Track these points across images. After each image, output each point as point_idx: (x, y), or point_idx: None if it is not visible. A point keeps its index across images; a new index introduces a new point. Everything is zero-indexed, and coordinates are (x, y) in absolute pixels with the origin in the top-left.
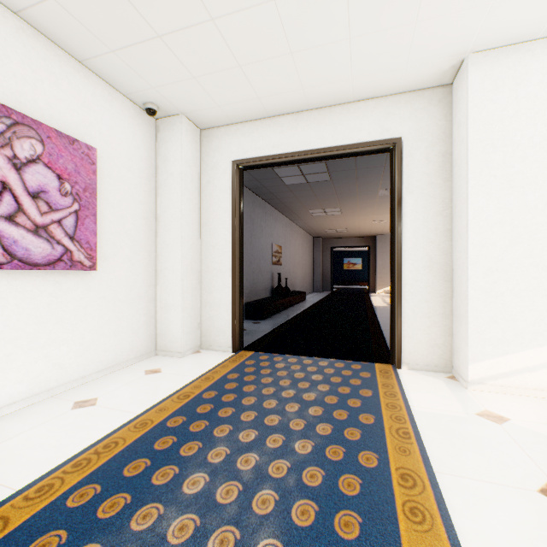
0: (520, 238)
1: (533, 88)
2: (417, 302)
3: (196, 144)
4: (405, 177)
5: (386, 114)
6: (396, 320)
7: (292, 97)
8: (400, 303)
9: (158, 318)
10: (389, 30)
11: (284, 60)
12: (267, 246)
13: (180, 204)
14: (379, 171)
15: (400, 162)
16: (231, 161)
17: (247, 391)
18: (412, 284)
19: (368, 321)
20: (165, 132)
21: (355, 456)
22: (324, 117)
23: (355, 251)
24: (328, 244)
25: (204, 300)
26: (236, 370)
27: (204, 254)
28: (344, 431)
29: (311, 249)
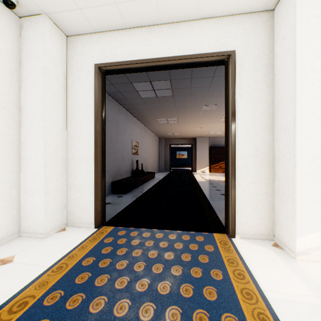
0: None
1: None
2: (247, 184)
3: (61, 47)
4: (238, 83)
5: (223, 31)
6: (230, 199)
7: (146, 6)
8: (234, 185)
9: (22, 202)
10: None
11: None
12: (128, 142)
13: (43, 97)
14: (206, 90)
15: (234, 70)
16: (93, 64)
17: (98, 287)
18: (243, 169)
19: (197, 193)
20: (28, 29)
21: None
22: (173, 31)
23: (183, 147)
24: (168, 142)
25: (70, 183)
26: (93, 252)
27: (70, 144)
28: None
29: (158, 145)
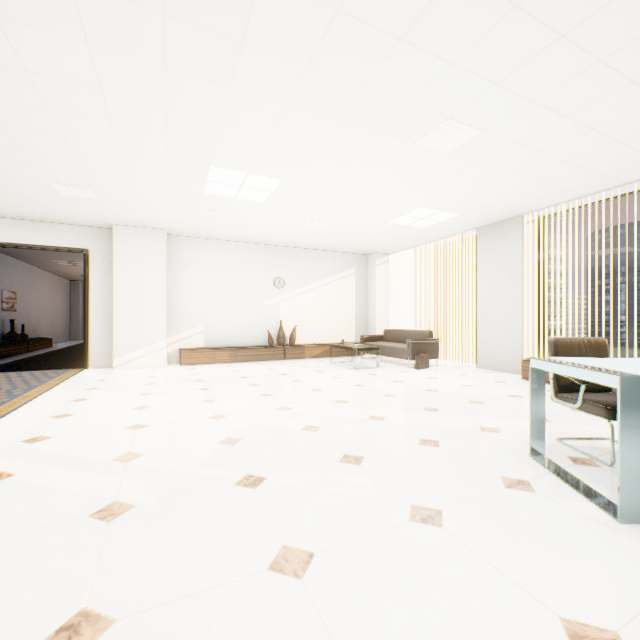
0: (135, 305)
1: (141, 246)
2: (98, 334)
3: None
4: (92, 270)
5: (81, 235)
6: (86, 344)
7: (12, 214)
8: (88, 335)
9: None
10: (65, 212)
11: (2, 205)
12: None
13: None
14: None
15: (88, 262)
16: None
17: None
18: (96, 325)
19: None
20: None
21: (31, 384)
22: (39, 227)
23: None
24: None
25: None
26: None
27: None
28: (31, 382)
29: (67, 293)
